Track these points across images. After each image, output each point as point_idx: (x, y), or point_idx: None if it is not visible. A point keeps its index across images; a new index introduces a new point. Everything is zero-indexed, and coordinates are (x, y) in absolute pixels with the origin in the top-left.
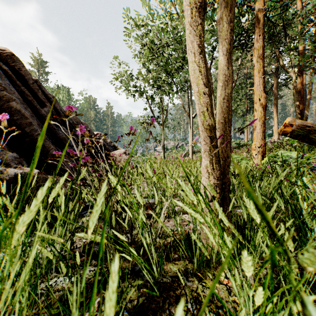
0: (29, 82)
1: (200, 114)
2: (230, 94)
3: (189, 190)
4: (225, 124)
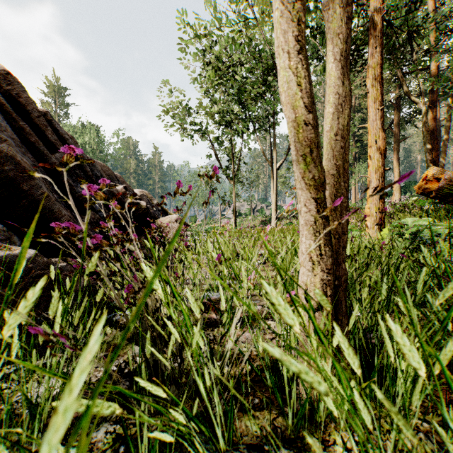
0: (33, 114)
1: (299, 160)
2: (347, 126)
3: (284, 303)
4: (338, 177)
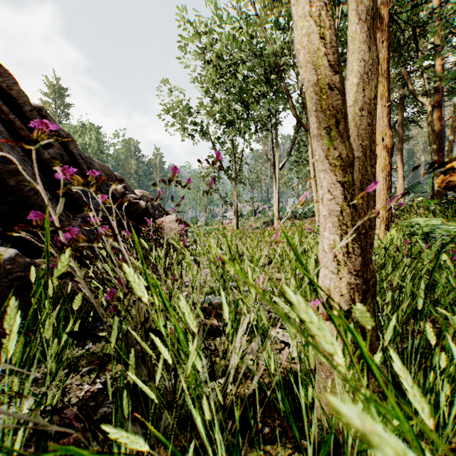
0: (25, 108)
1: (322, 134)
2: (374, 100)
3: (317, 320)
4: (365, 160)
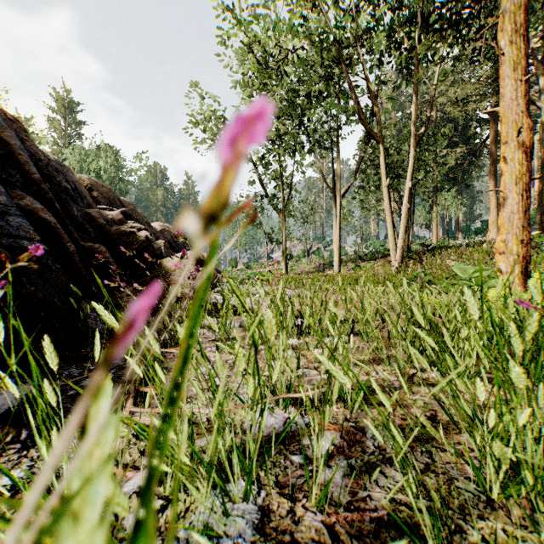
0: None
1: None
2: None
3: None
4: None
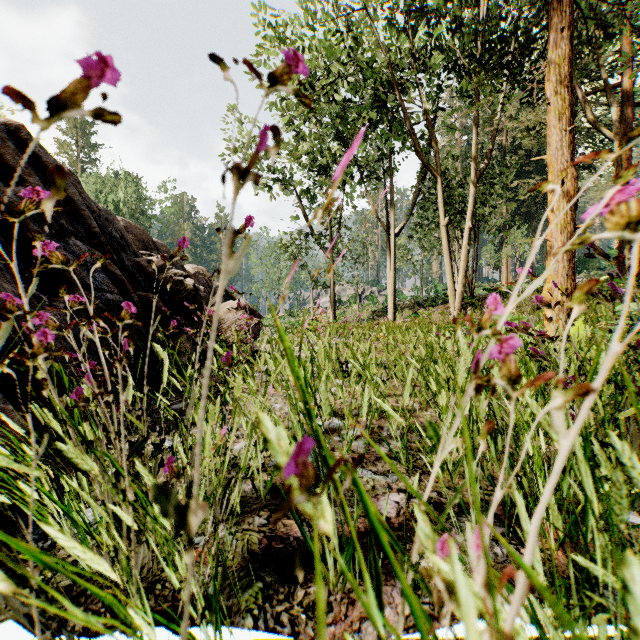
0: None
1: None
2: None
3: None
4: None
